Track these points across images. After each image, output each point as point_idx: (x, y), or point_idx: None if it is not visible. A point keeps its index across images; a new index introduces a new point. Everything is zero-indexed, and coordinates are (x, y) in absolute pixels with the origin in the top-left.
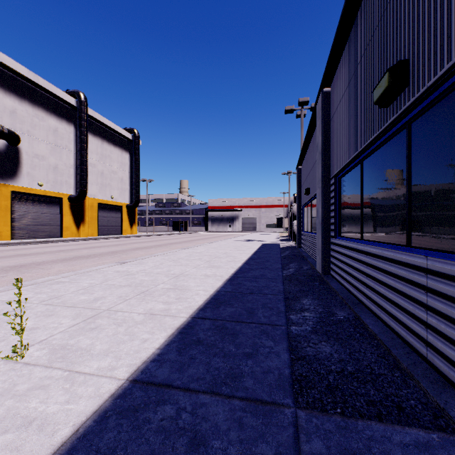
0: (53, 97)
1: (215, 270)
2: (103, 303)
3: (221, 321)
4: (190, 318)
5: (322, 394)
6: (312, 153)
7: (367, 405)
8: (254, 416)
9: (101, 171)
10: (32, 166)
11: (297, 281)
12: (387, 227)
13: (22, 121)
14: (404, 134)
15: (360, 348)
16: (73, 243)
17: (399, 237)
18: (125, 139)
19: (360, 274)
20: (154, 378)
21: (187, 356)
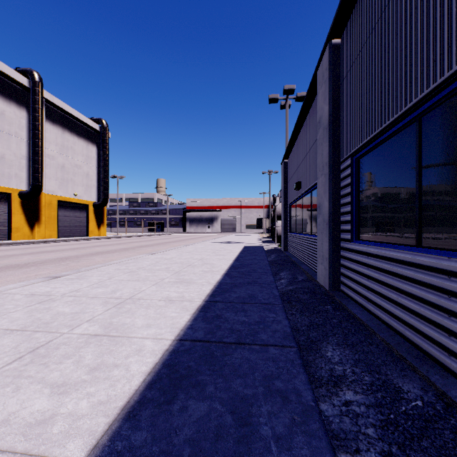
0: None
1: (183, 288)
2: None
3: None
4: None
5: None
6: (305, 139)
7: None
8: None
9: (61, 164)
10: None
11: (300, 303)
12: None
13: None
14: None
15: None
16: (21, 247)
17: None
18: (91, 130)
19: (424, 307)
20: None
21: None
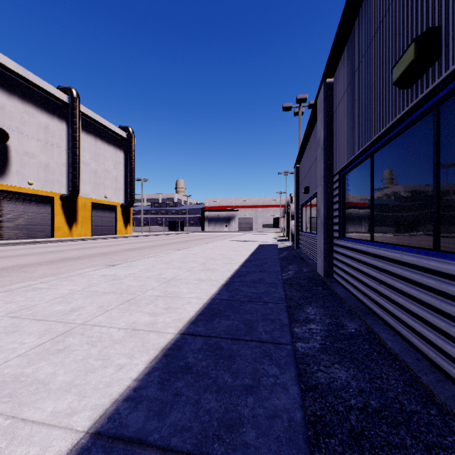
0: (44, 93)
1: (209, 274)
2: (79, 315)
3: (215, 339)
4: (178, 334)
5: (345, 446)
6: (312, 150)
7: None
8: None
9: (94, 170)
10: (21, 163)
11: (298, 285)
12: (405, 228)
13: (11, 118)
14: (430, 119)
15: (381, 373)
16: (64, 244)
17: (422, 239)
18: (119, 138)
19: (370, 280)
20: (124, 429)
21: (170, 391)
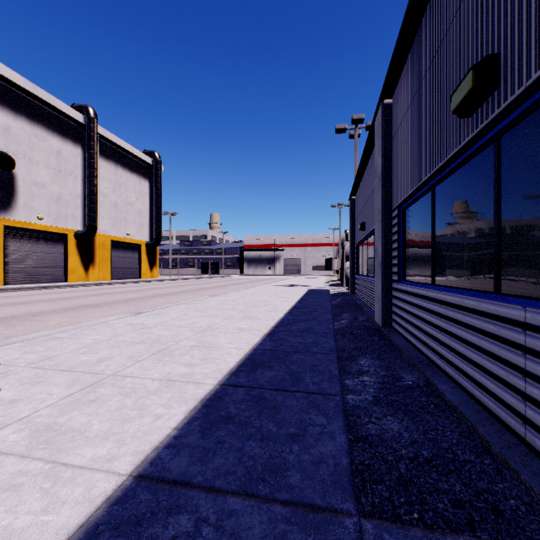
0: (56, 113)
1: (251, 322)
2: (108, 366)
3: (258, 390)
4: (218, 385)
5: (392, 492)
6: (369, 180)
7: (453, 507)
8: (303, 531)
9: (114, 202)
10: (30, 195)
11: (352, 335)
12: (467, 270)
13: (18, 141)
14: (491, 151)
15: (437, 425)
16: (80, 289)
17: (483, 281)
18: (144, 164)
19: (431, 328)
20: (167, 472)
21: (212, 439)
